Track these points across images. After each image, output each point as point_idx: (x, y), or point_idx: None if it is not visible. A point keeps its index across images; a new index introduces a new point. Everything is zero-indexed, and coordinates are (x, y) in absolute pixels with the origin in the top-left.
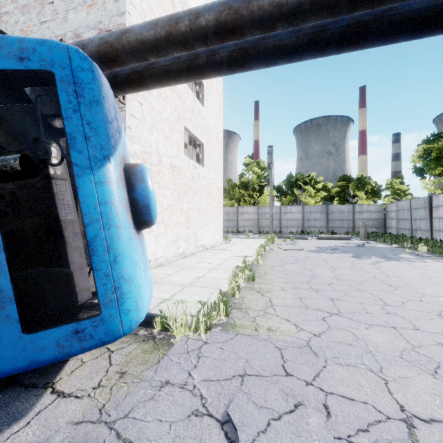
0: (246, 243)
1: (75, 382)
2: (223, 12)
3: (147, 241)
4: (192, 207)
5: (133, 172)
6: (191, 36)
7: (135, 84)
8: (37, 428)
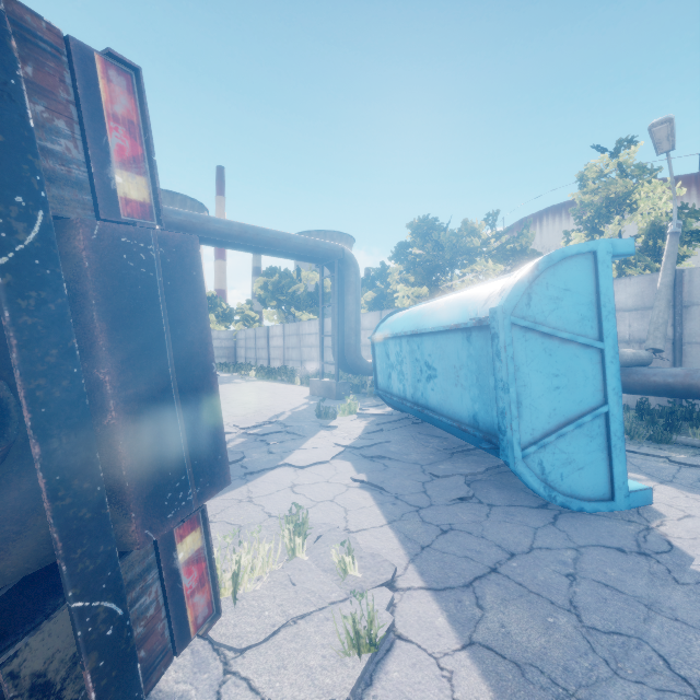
0: None
1: None
2: None
3: None
4: None
5: None
6: None
7: None
8: None
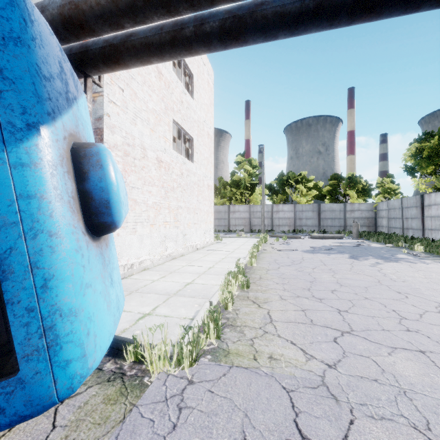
0: (238, 242)
1: None
2: None
3: (130, 243)
4: (181, 205)
5: (86, 154)
6: None
7: (110, 60)
8: None
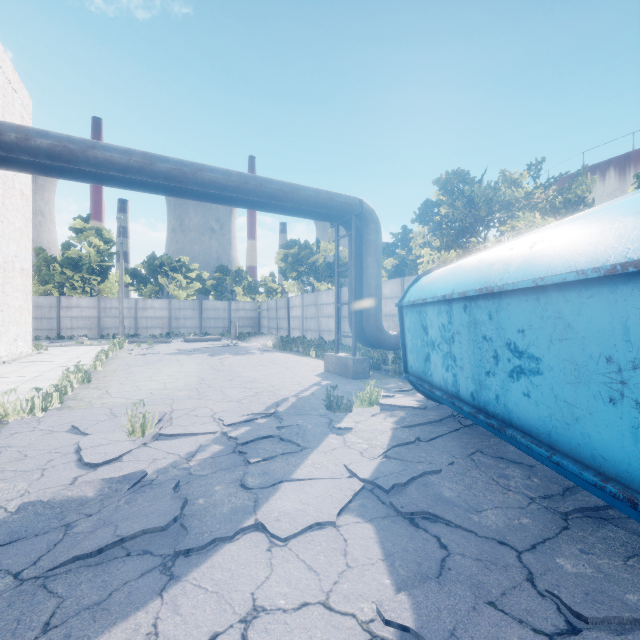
0: (77, 352)
1: None
2: (58, 146)
3: None
4: None
5: None
6: (18, 150)
7: None
8: None
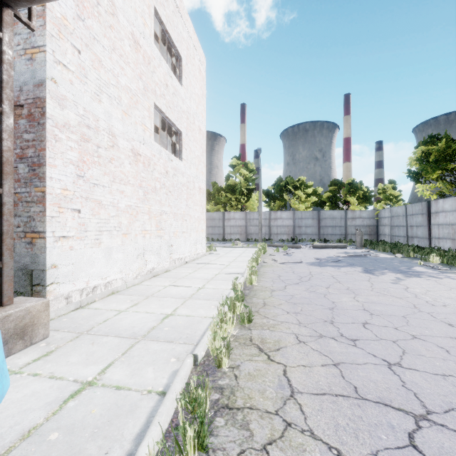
0: (233, 253)
1: None
2: None
3: (91, 259)
4: (166, 210)
5: None
6: None
7: None
8: None
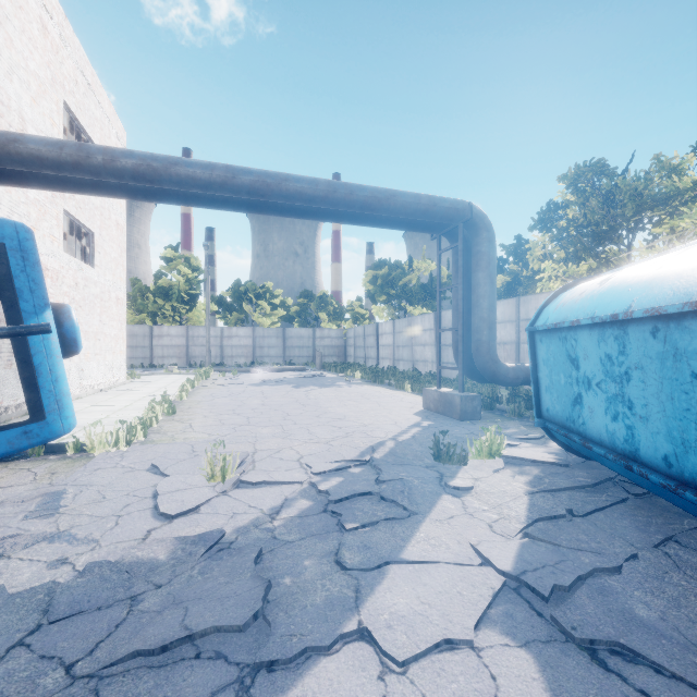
0: (166, 380)
1: (8, 483)
2: (142, 166)
3: (4, 380)
4: None
5: (62, 312)
6: (105, 172)
7: (10, 180)
8: (1, 496)
